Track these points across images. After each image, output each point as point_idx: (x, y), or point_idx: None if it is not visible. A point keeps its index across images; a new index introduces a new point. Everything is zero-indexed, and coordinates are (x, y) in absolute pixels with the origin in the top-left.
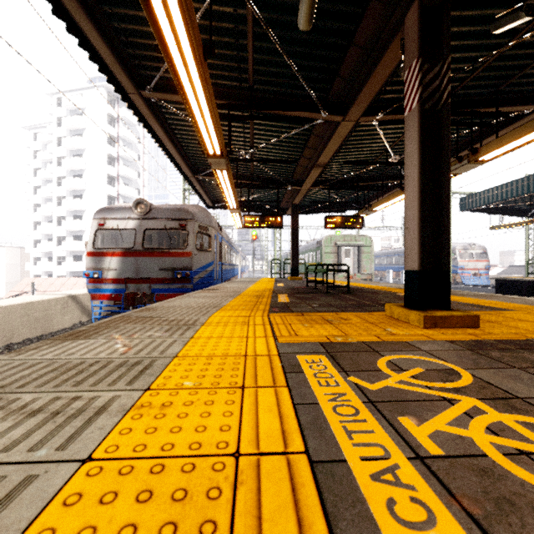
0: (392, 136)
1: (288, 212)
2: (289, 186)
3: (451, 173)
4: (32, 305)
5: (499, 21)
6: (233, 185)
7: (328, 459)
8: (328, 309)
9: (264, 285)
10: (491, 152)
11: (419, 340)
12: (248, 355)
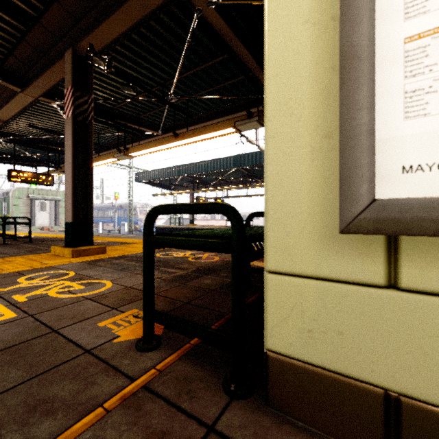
0: None
1: None
2: None
3: (116, 158)
4: None
5: (124, 86)
6: None
7: None
8: None
9: None
10: (134, 152)
11: (62, 264)
12: None
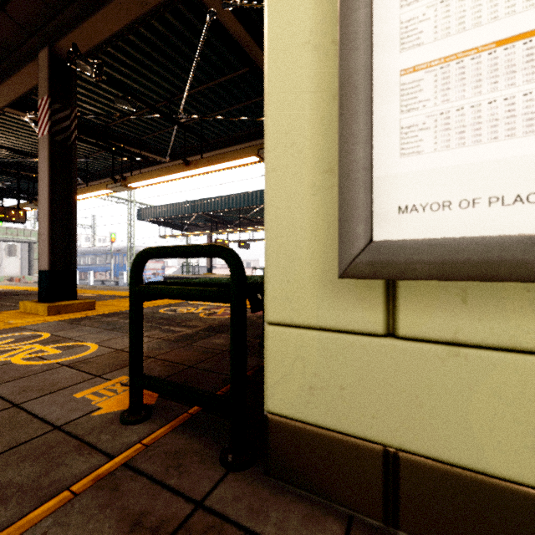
0: None
1: None
2: None
3: (110, 190)
4: None
5: (119, 100)
6: None
7: None
8: None
9: None
10: (134, 183)
11: (34, 324)
12: None
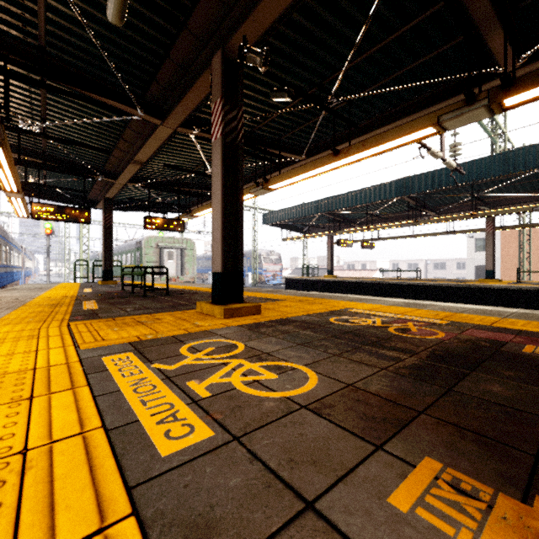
0: (209, 151)
1: (99, 205)
2: (99, 176)
3: (252, 194)
4: None
5: (275, 93)
6: (12, 161)
7: (123, 424)
8: (143, 311)
9: (63, 292)
10: (276, 184)
11: (218, 328)
12: (38, 367)
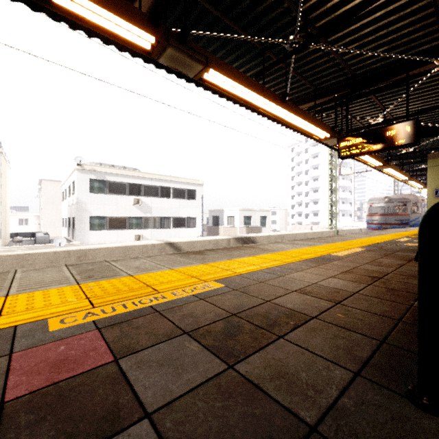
0: None
1: None
2: None
3: None
4: (354, 230)
5: None
6: None
7: None
8: None
9: None
10: None
11: None
12: None
